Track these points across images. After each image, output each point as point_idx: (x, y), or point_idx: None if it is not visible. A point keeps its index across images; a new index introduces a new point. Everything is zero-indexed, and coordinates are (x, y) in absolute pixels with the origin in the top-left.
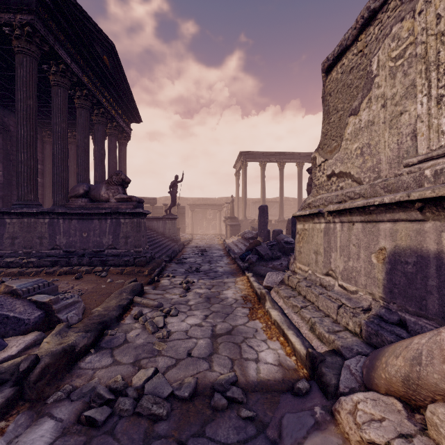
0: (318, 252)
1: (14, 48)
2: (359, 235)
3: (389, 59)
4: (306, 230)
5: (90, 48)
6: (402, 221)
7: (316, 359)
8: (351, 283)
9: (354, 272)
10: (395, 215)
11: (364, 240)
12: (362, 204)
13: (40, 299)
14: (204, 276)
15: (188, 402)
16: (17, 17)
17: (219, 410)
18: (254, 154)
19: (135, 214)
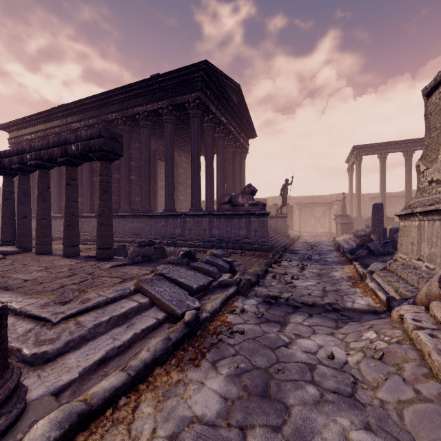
0: (413, 243)
1: (190, 115)
2: (438, 229)
3: None
4: (405, 226)
5: (226, 97)
6: None
7: (390, 298)
8: (432, 263)
9: (434, 256)
10: None
11: (440, 232)
12: (434, 208)
13: (227, 259)
14: (315, 263)
15: (311, 307)
16: (192, 96)
17: (328, 311)
18: (370, 147)
19: (261, 214)
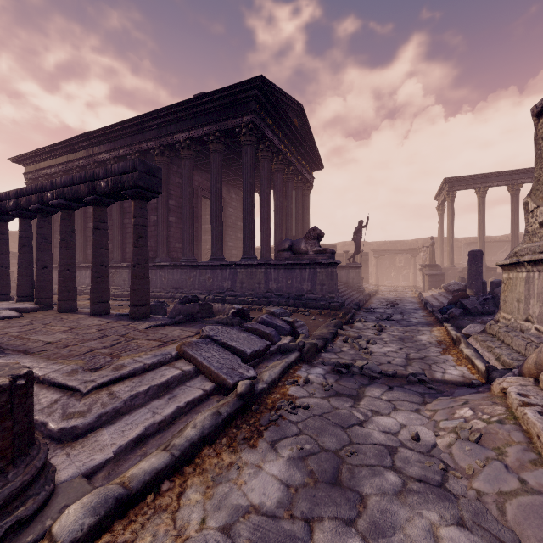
0: (519, 300)
1: (242, 142)
2: None
3: None
4: (510, 279)
5: (286, 120)
6: None
7: (490, 368)
8: None
9: None
10: None
11: None
12: None
13: (287, 319)
14: (396, 324)
15: (391, 377)
16: (244, 119)
17: (412, 383)
18: (466, 179)
19: (329, 264)
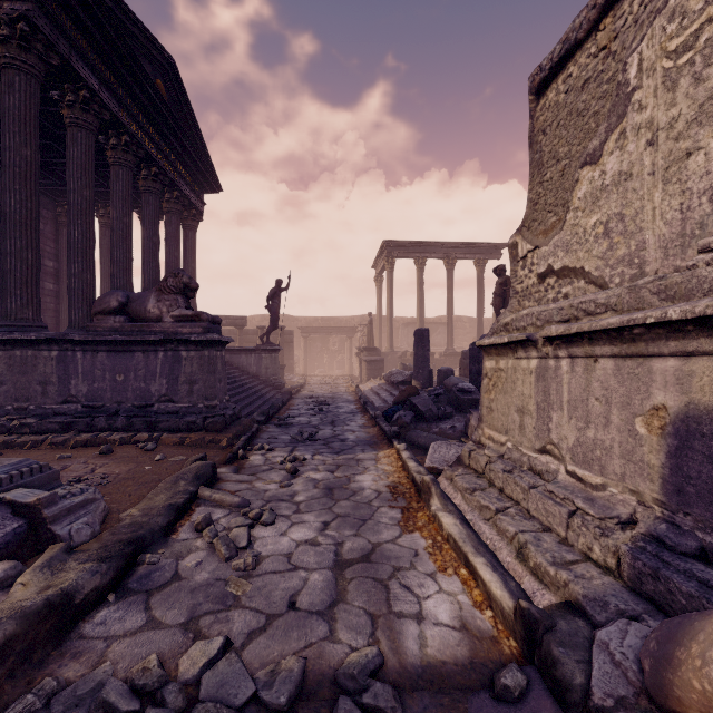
0: (524, 410)
1: None
2: (609, 381)
3: (662, 55)
4: (501, 371)
5: (131, 64)
6: (703, 355)
7: (538, 624)
8: (592, 469)
9: (598, 450)
10: (690, 343)
11: (619, 390)
12: (619, 323)
13: (20, 498)
14: (322, 448)
15: None
16: (4, 6)
17: None
18: (405, 246)
19: (205, 343)
